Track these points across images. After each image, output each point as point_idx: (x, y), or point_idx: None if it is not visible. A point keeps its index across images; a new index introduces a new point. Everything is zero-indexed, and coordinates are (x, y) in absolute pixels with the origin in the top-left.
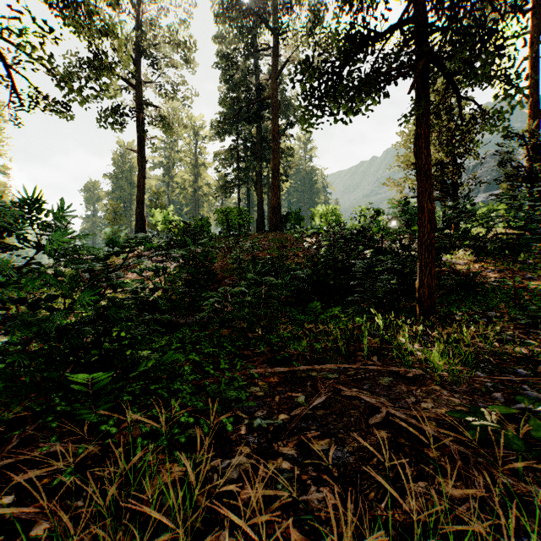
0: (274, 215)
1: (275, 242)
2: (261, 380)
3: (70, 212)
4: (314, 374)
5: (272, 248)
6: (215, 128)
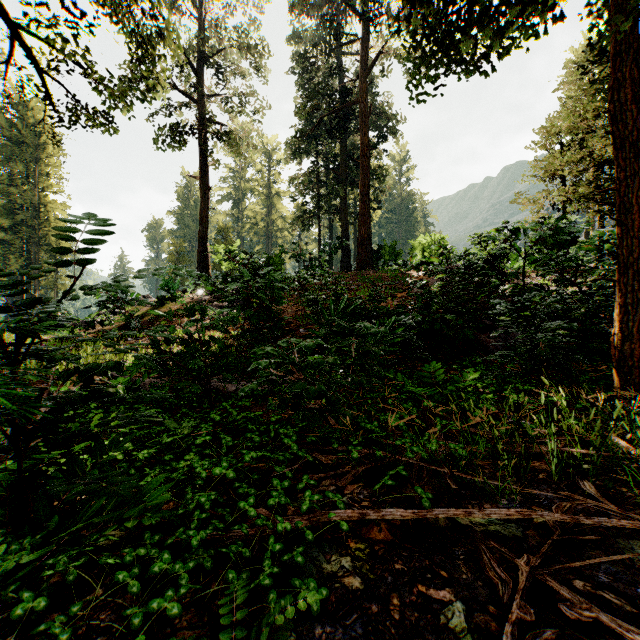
0: (363, 250)
1: (364, 281)
2: (354, 534)
3: None
4: (465, 519)
5: (361, 289)
6: (291, 147)
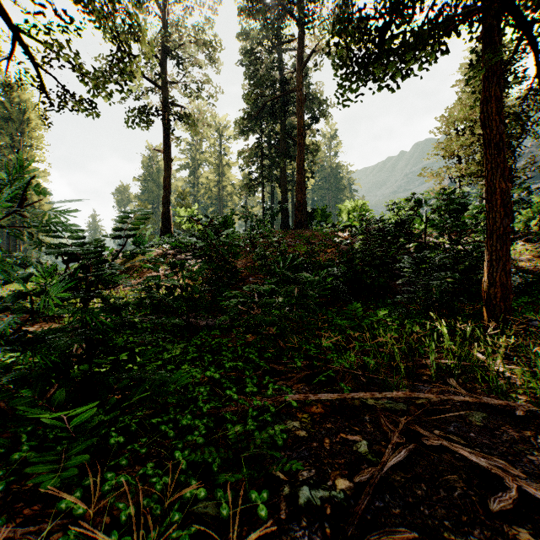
0: (299, 212)
1: (301, 239)
2: (300, 410)
3: (29, 171)
4: (371, 401)
5: (299, 245)
6: (239, 126)
